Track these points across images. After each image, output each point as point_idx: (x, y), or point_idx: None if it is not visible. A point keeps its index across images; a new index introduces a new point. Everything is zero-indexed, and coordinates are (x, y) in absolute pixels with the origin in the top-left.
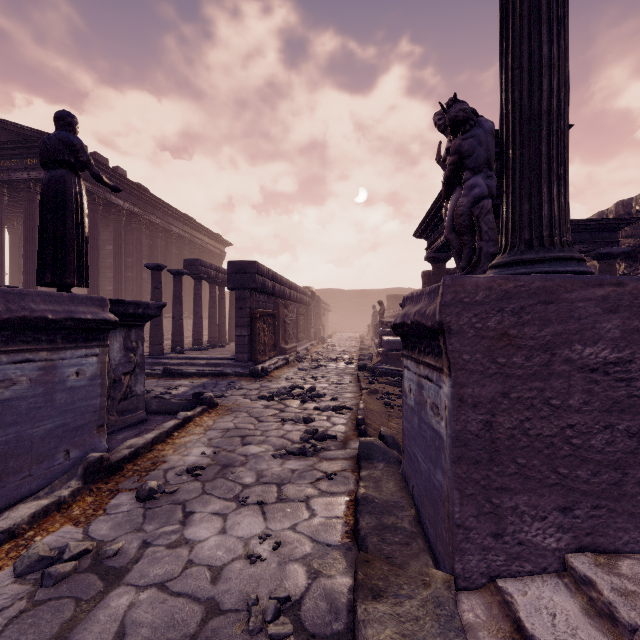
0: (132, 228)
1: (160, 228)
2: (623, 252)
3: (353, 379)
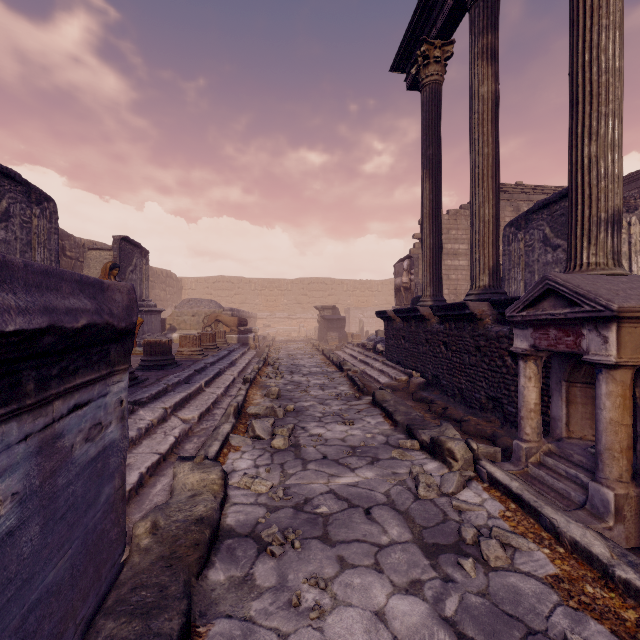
0: None
1: None
2: None
3: None
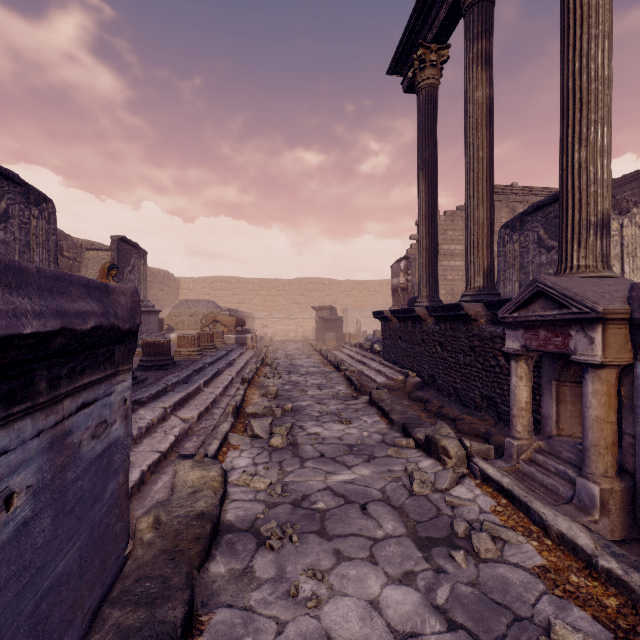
0: None
1: None
2: None
3: None
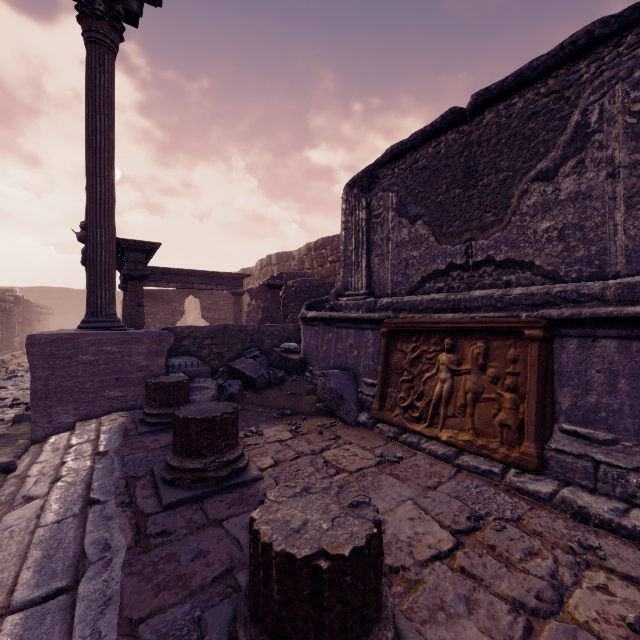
0: None
1: None
2: (244, 292)
3: None
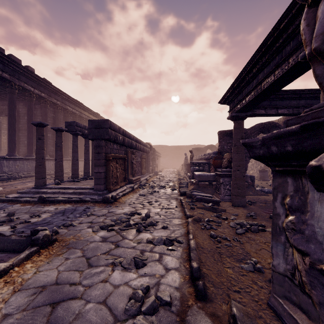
0: (41, 106)
1: (59, 107)
2: None
3: (178, 203)
